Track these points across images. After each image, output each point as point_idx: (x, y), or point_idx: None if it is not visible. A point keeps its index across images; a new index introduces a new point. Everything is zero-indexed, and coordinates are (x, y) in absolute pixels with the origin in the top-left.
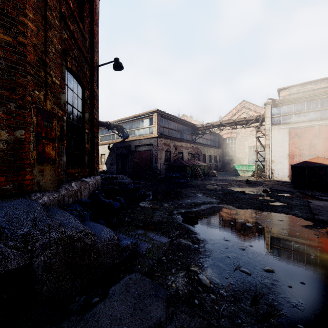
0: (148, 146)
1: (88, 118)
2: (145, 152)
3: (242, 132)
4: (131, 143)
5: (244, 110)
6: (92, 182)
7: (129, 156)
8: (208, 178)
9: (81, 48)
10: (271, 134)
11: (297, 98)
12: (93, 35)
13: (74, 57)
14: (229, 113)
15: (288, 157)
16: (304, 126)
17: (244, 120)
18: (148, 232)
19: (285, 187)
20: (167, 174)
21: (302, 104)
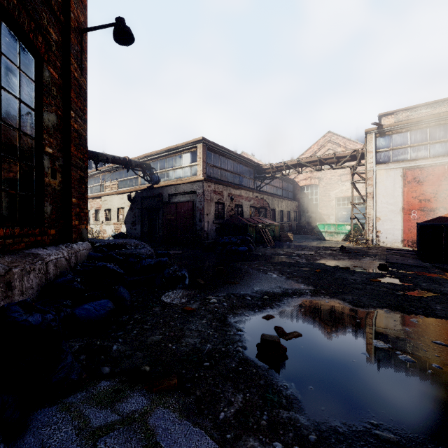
0: (189, 195)
1: (54, 124)
2: (185, 205)
3: (326, 178)
4: (163, 191)
5: (330, 146)
6: (58, 257)
7: (160, 210)
8: (281, 244)
9: None
10: (375, 177)
11: (416, 122)
12: None
13: None
14: (309, 149)
15: (401, 211)
16: (427, 165)
17: (333, 157)
18: (157, 408)
19: (407, 258)
20: (218, 238)
21: (423, 132)
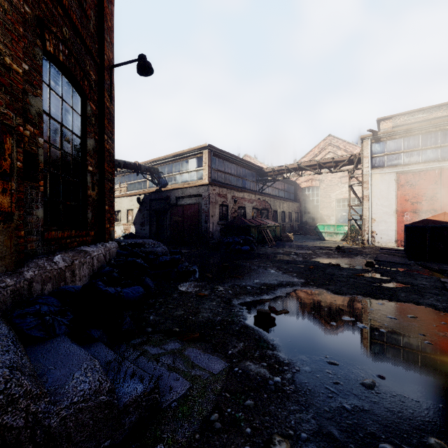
0: (195, 198)
1: (93, 147)
2: (191, 207)
3: (327, 180)
4: (170, 194)
5: (330, 148)
6: (99, 253)
7: (167, 212)
8: (282, 244)
9: (78, 29)
10: (371, 180)
11: (408, 129)
12: (103, 14)
13: (61, 37)
14: (310, 152)
15: (395, 213)
16: (419, 170)
17: (332, 162)
18: (188, 348)
19: (396, 257)
20: (222, 238)
21: (416, 138)
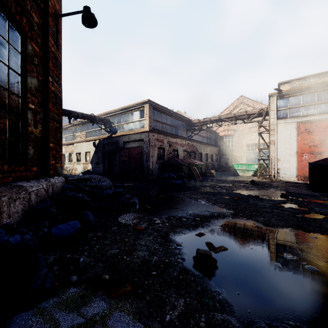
0: (138, 142)
1: (36, 87)
2: (135, 149)
3: (239, 130)
4: (119, 139)
5: (242, 106)
6: (38, 188)
7: (117, 153)
8: (206, 179)
9: None
10: (276, 128)
11: (307, 88)
12: None
13: None
14: (226, 109)
15: (296, 154)
16: (315, 120)
17: (245, 114)
18: (115, 311)
19: (302, 189)
20: (160, 174)
21: (312, 95)
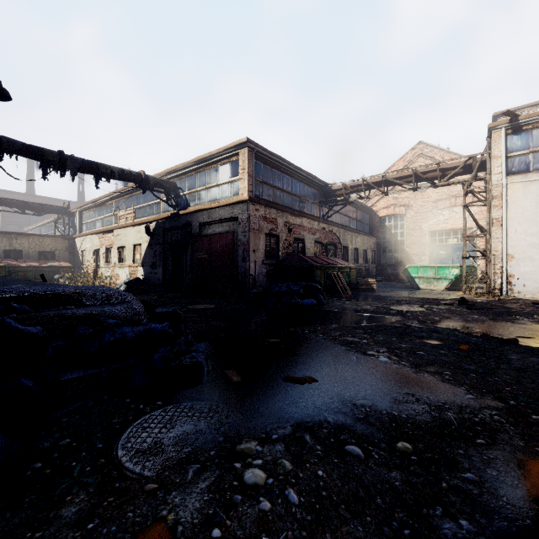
0: (228, 224)
1: None
2: (222, 238)
3: (416, 205)
4: (192, 219)
5: (421, 161)
6: None
7: (188, 246)
8: (360, 295)
9: None
10: (506, 194)
11: None
12: None
13: None
14: (392, 167)
15: None
16: None
17: (436, 170)
18: None
19: None
20: (270, 286)
21: None
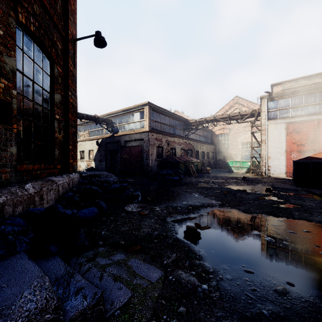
0: (138, 141)
1: (60, 101)
2: (136, 148)
3: (234, 129)
4: (121, 138)
5: (237, 106)
6: (63, 182)
7: (118, 151)
8: (202, 175)
9: (47, 7)
10: (267, 128)
11: (295, 91)
12: None
13: (32, 12)
14: (222, 108)
15: (285, 152)
16: (302, 121)
17: (238, 115)
18: (131, 258)
19: (287, 185)
20: (159, 171)
21: (300, 98)
